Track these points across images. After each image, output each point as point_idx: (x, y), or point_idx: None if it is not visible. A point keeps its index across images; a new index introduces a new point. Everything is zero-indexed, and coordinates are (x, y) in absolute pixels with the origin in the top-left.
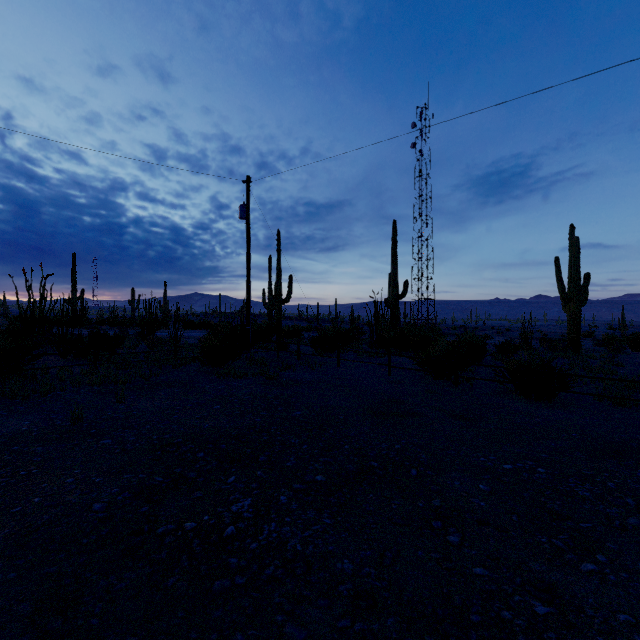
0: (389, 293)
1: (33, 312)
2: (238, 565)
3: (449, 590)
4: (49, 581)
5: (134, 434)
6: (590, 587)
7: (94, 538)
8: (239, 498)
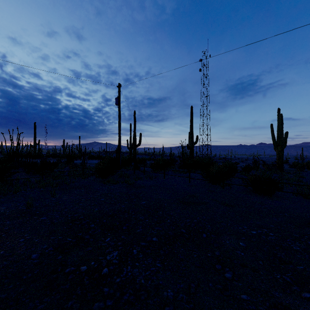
0: (189, 141)
1: (13, 151)
2: (108, 293)
3: (228, 309)
4: (0, 303)
5: (58, 214)
6: (309, 308)
7: (30, 275)
8: (111, 251)
